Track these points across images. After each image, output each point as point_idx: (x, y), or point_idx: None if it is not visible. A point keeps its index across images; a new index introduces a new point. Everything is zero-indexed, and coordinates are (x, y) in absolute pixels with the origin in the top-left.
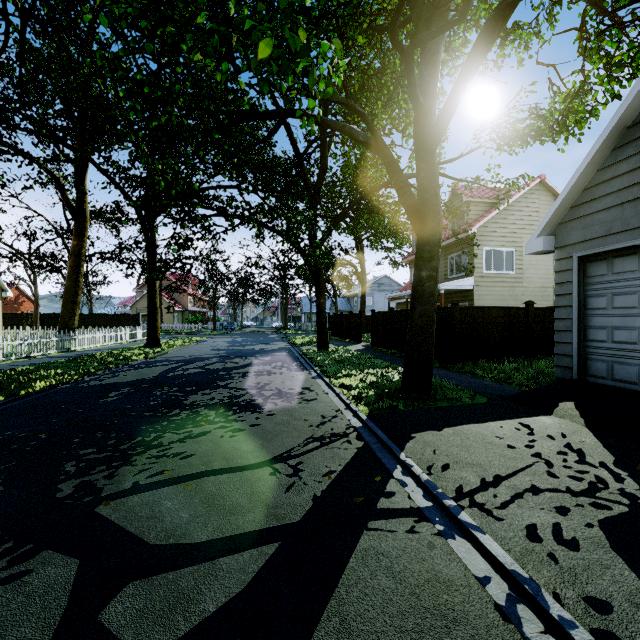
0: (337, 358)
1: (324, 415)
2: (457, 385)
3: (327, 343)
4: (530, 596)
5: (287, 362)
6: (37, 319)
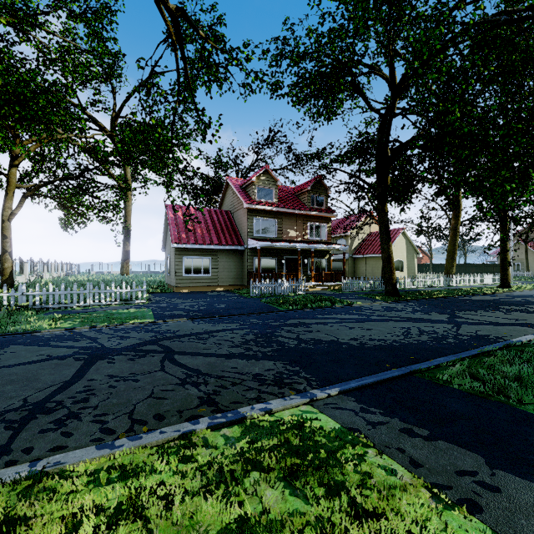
0: None
1: None
2: None
3: None
4: None
5: None
6: (431, 268)
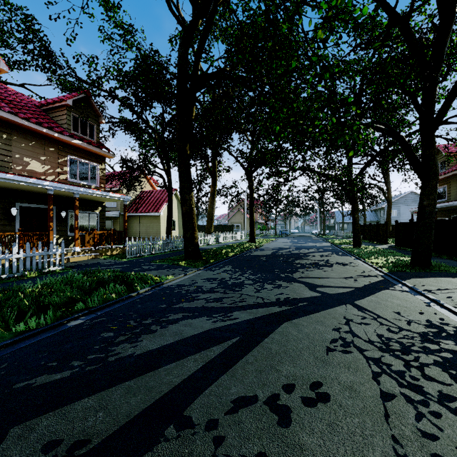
0: (368, 251)
1: (364, 270)
2: (452, 266)
3: (360, 243)
4: (436, 302)
5: (334, 252)
6: None
